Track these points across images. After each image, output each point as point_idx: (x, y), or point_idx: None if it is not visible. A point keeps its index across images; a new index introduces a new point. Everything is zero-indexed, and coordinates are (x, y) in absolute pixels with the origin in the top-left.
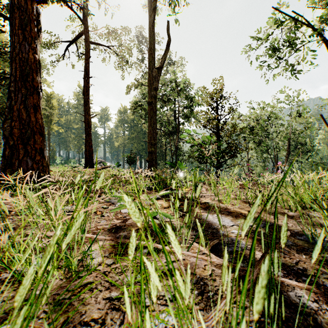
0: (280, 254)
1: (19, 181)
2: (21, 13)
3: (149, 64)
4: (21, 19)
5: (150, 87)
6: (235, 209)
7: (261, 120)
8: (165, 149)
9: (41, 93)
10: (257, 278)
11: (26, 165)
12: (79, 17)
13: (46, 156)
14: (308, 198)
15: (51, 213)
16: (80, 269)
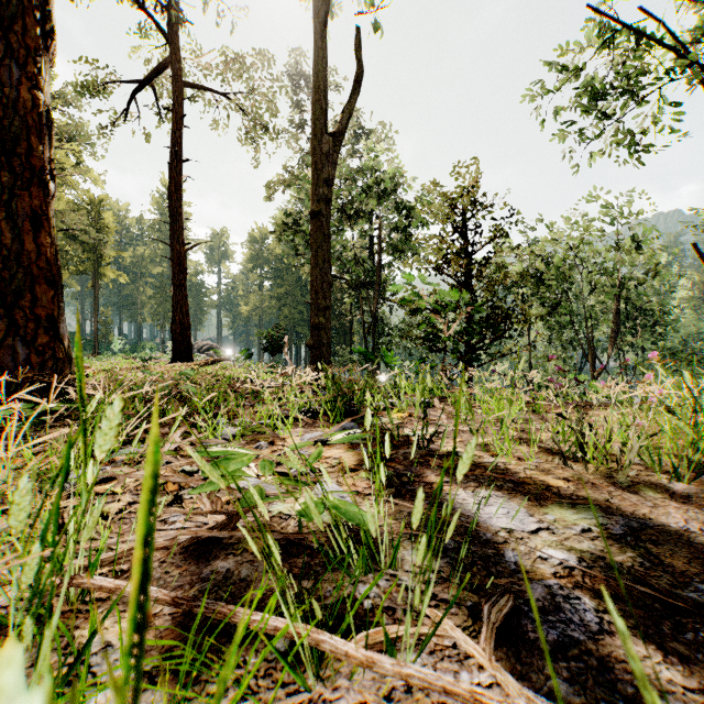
0: None
1: None
2: None
3: (313, 125)
4: (1, 4)
5: (317, 179)
6: (530, 473)
7: (558, 257)
8: (351, 321)
9: (52, 184)
10: None
11: (14, 358)
12: (159, 27)
13: (65, 336)
14: None
15: None
16: None
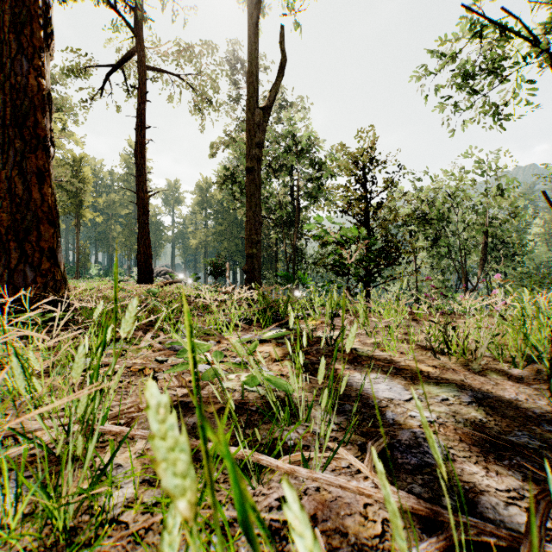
0: (523, 472)
1: (10, 307)
2: (15, 3)
3: (248, 101)
4: (14, 14)
5: (250, 143)
6: (408, 362)
7: (438, 201)
8: (276, 252)
9: (52, 148)
10: (489, 543)
11: (24, 279)
12: (127, 24)
13: (61, 263)
14: (545, 342)
15: (34, 383)
16: (83, 519)
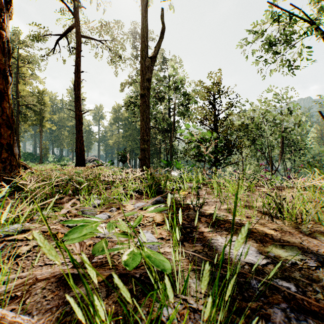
0: None
1: None
2: None
3: (141, 52)
4: None
5: (143, 78)
6: (254, 226)
7: (255, 118)
8: (160, 147)
9: (10, 77)
10: None
11: None
12: (69, 9)
13: (17, 153)
14: None
15: None
16: None
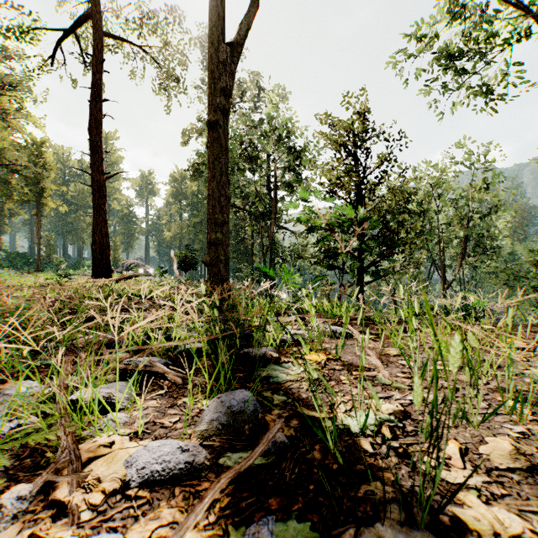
0: None
1: None
2: None
3: (210, 32)
4: None
5: (214, 87)
6: None
7: None
8: (252, 244)
9: None
10: None
11: None
12: None
13: None
14: None
15: None
16: None
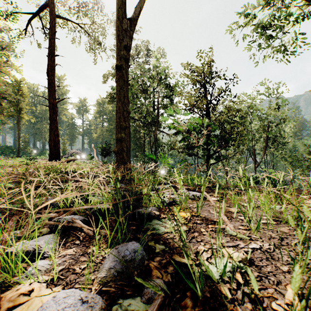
0: None
1: None
2: None
3: (117, 11)
4: None
5: (120, 45)
6: None
7: None
8: (144, 141)
9: None
10: None
11: None
12: None
13: None
14: None
15: None
16: None
